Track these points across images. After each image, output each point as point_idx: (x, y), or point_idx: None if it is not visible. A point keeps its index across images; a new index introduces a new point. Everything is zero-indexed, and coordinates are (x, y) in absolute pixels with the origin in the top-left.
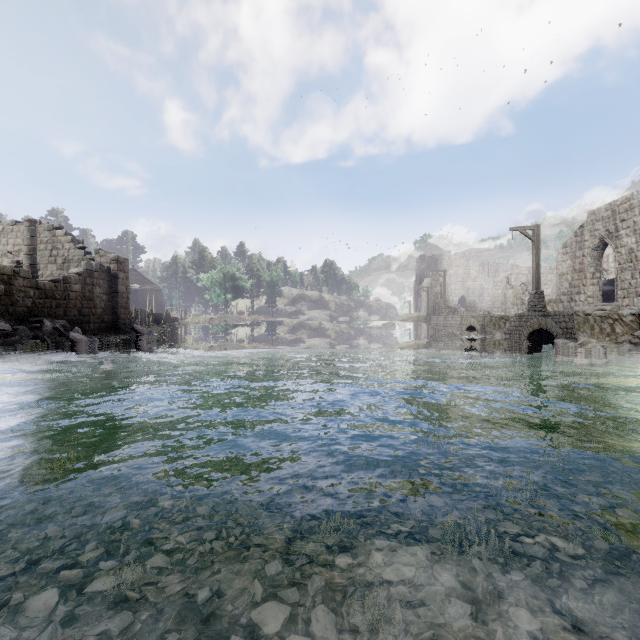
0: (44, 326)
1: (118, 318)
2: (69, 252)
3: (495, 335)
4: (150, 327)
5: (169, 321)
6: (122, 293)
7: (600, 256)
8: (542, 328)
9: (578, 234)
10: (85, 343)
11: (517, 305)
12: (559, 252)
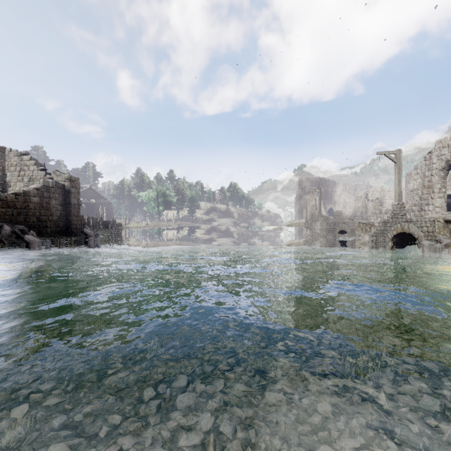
0: (3, 230)
1: (71, 224)
2: (33, 173)
3: (364, 237)
4: (99, 230)
5: (115, 226)
6: (74, 204)
7: (445, 175)
8: (404, 231)
9: (427, 158)
10: (37, 244)
11: (376, 214)
12: (407, 174)
